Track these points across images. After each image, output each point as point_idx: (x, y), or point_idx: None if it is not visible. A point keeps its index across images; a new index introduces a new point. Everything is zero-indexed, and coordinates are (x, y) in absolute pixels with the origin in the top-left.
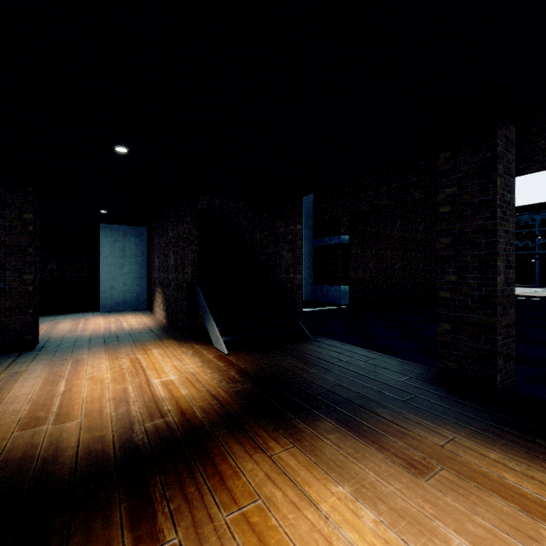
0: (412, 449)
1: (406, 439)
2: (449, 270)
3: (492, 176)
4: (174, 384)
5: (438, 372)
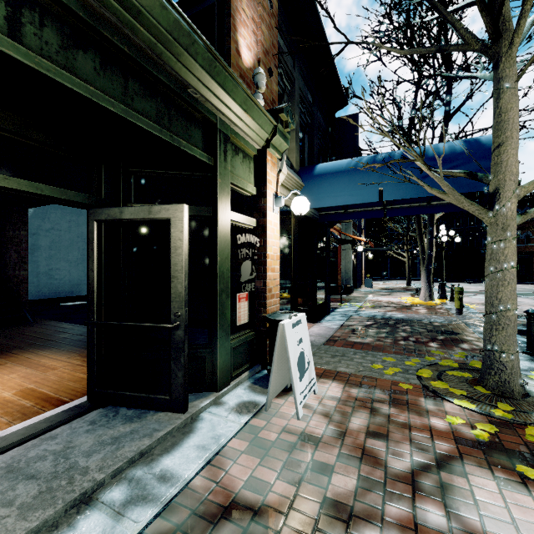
0: (6, 361)
1: (9, 358)
2: None
3: None
4: None
5: None
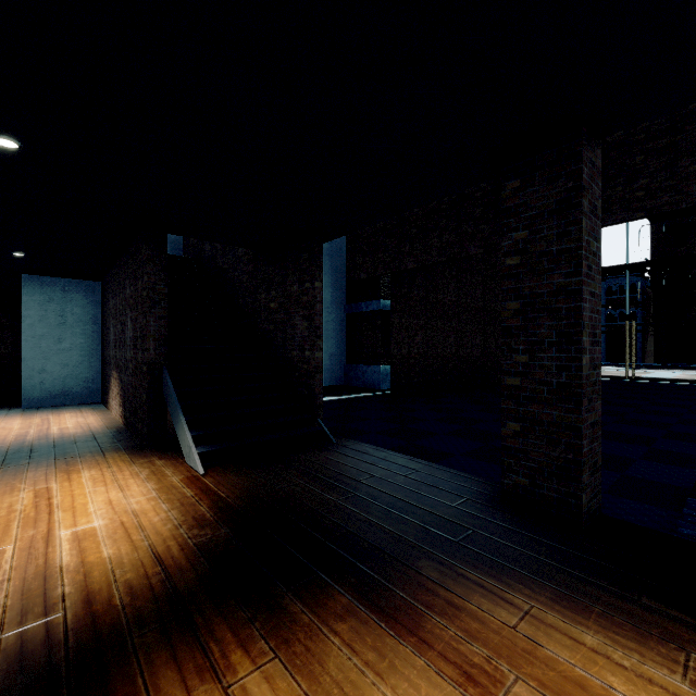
0: (470, 639)
1: (461, 620)
2: (518, 348)
3: (576, 214)
4: (95, 537)
5: (504, 491)
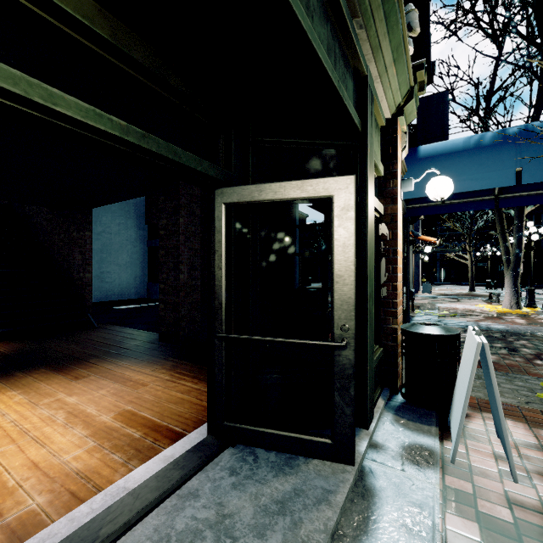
0: (88, 372)
1: (90, 369)
2: (163, 271)
3: (179, 216)
4: None
5: (160, 335)
